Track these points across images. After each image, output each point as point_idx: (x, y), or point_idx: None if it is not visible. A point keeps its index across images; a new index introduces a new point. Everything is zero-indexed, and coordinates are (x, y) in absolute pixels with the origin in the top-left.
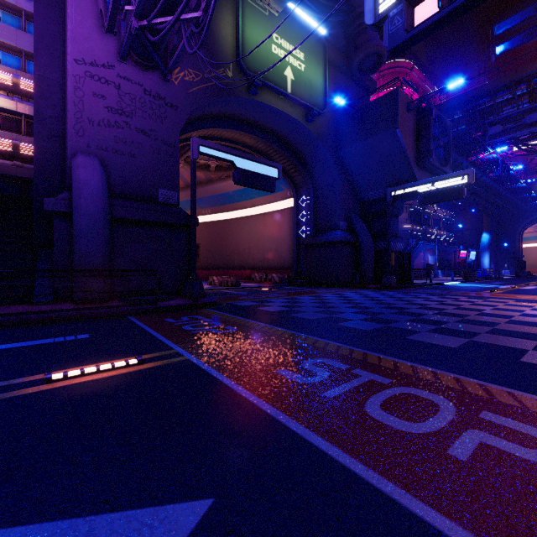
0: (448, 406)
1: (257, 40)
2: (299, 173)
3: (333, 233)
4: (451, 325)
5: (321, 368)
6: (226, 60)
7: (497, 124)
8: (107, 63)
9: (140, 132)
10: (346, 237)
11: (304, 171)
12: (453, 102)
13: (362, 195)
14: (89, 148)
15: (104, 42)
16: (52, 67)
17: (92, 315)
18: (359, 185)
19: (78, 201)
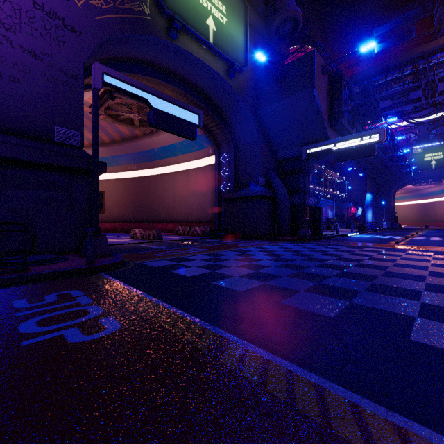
0: None
1: None
2: (220, 130)
3: (253, 188)
4: (434, 299)
5: None
6: None
7: (387, 99)
8: None
9: (27, 52)
10: (265, 192)
11: (225, 129)
12: (352, 78)
13: (278, 154)
14: None
15: None
16: None
17: None
18: (276, 144)
19: None
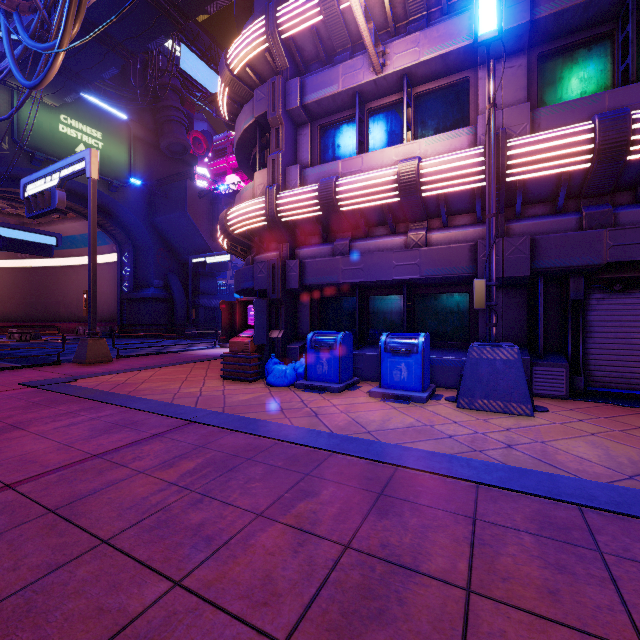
0: None
1: (39, 120)
2: (118, 231)
3: (147, 290)
4: None
5: None
6: (1, 134)
7: None
8: None
9: None
10: (158, 294)
11: (121, 231)
12: None
13: (181, 258)
14: None
15: None
16: None
17: None
18: (176, 249)
19: None
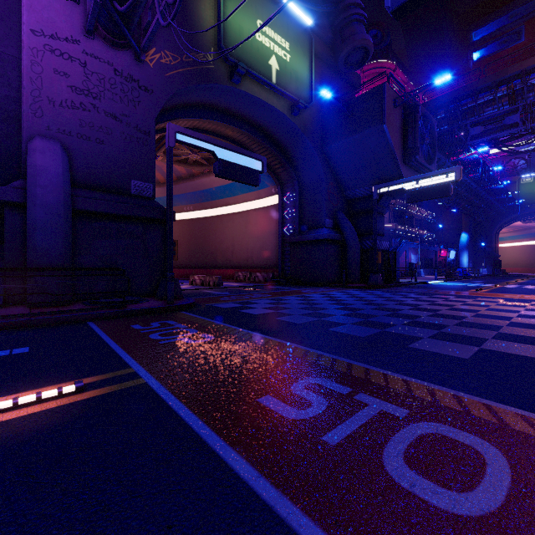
0: (495, 456)
1: (240, 25)
2: (284, 169)
3: (319, 231)
4: (453, 330)
5: (316, 394)
6: (207, 45)
7: (479, 125)
8: (71, 37)
9: (110, 116)
10: (333, 235)
11: (289, 167)
12: (436, 102)
13: (347, 193)
14: (49, 132)
15: (67, 13)
16: (8, 40)
17: (44, 321)
18: (345, 182)
19: (33, 190)
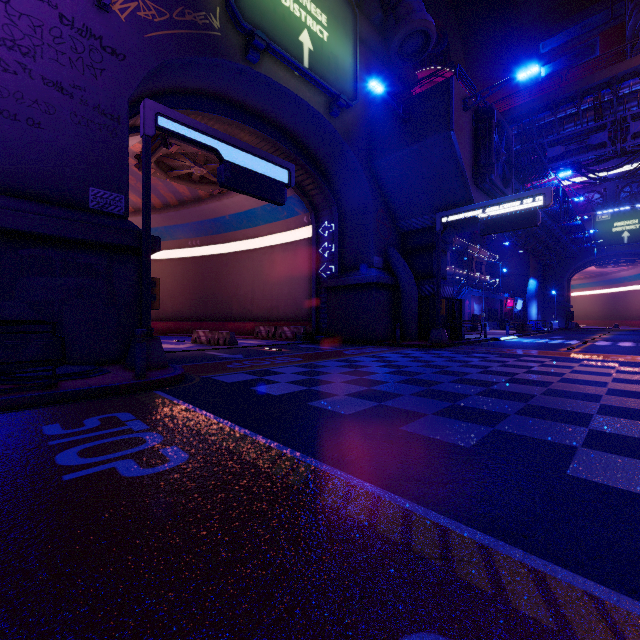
0: None
1: None
2: (319, 190)
3: (365, 272)
4: (608, 425)
5: None
6: (211, 1)
7: (558, 145)
8: None
9: (52, 85)
10: (383, 278)
11: (326, 188)
12: (508, 115)
13: (401, 224)
14: None
15: None
16: None
17: None
18: (398, 210)
19: None
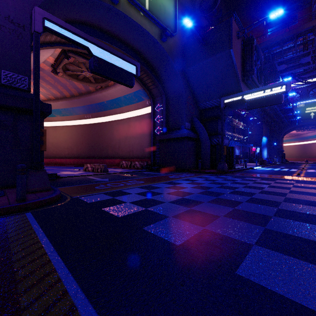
0: None
1: None
2: (155, 86)
3: (181, 131)
4: None
5: None
6: None
7: (283, 64)
8: None
9: None
10: (191, 134)
11: (159, 84)
12: None
13: (200, 104)
14: None
15: None
16: None
17: None
18: (199, 97)
19: None
